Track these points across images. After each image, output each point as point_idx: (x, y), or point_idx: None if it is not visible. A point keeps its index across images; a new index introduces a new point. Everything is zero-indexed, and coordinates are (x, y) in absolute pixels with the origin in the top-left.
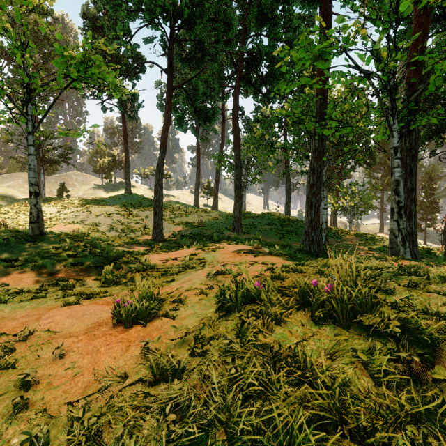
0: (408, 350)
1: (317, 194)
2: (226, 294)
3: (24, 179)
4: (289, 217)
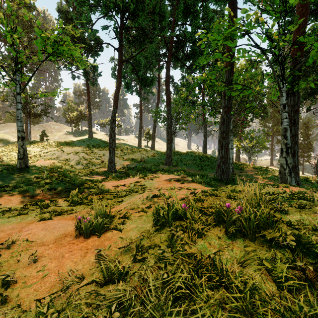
0: (303, 259)
1: (226, 138)
2: (160, 213)
3: (16, 127)
4: (206, 155)
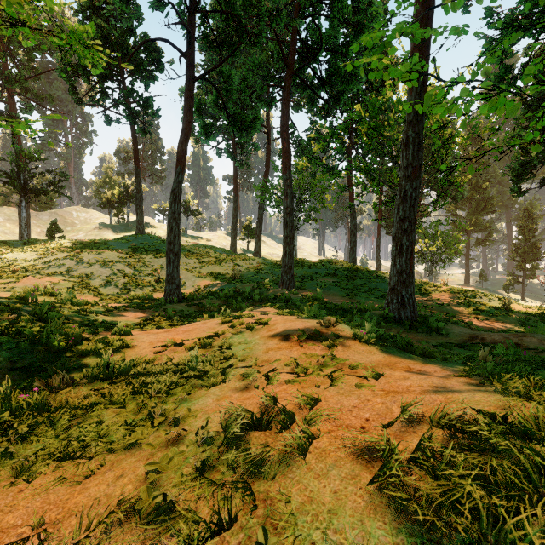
0: None
1: (410, 232)
2: None
3: (5, 215)
4: (356, 266)
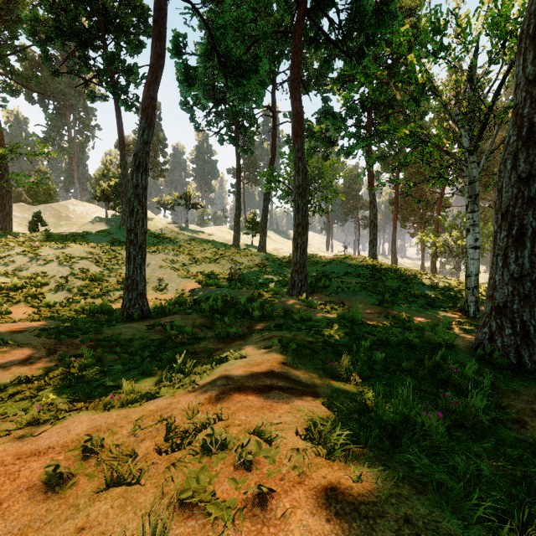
0: None
1: None
2: None
3: None
4: (382, 263)
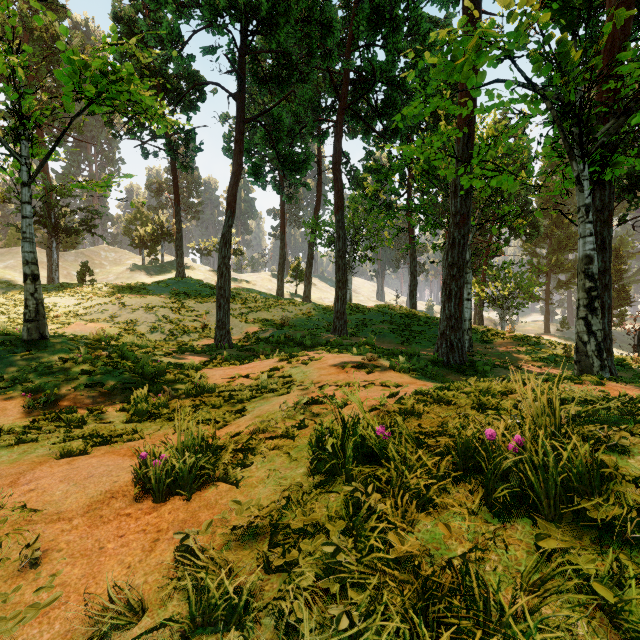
0: None
1: (459, 278)
2: (326, 444)
3: None
4: (415, 312)
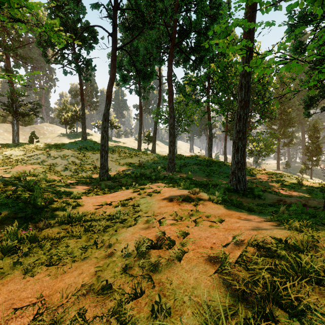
0: None
1: (243, 139)
2: None
3: (4, 129)
4: (212, 159)
